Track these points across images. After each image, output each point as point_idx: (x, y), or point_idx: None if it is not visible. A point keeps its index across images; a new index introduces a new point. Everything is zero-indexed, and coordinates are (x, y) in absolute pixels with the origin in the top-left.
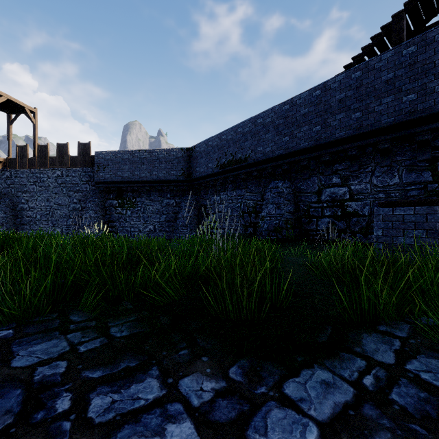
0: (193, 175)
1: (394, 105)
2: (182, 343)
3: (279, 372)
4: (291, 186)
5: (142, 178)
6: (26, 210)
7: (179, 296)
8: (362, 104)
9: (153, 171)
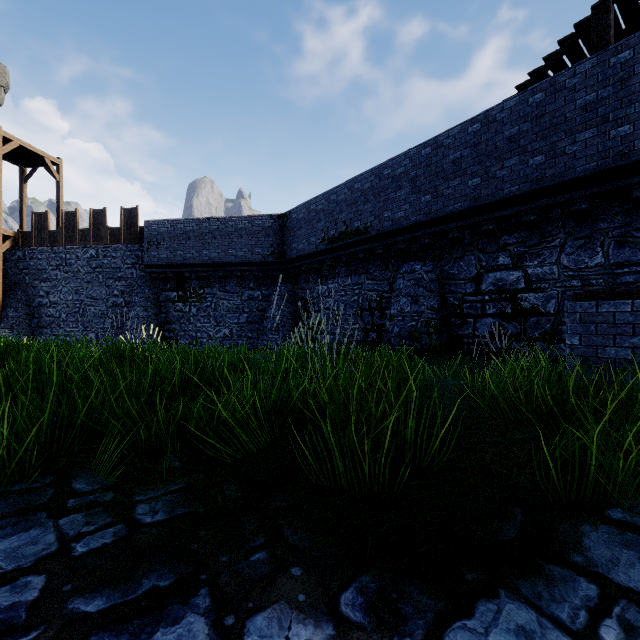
0: (288, 254)
1: (596, 143)
2: (258, 537)
3: (434, 604)
4: (435, 270)
5: (213, 259)
6: (46, 307)
7: (258, 446)
8: (545, 143)
9: (229, 248)
